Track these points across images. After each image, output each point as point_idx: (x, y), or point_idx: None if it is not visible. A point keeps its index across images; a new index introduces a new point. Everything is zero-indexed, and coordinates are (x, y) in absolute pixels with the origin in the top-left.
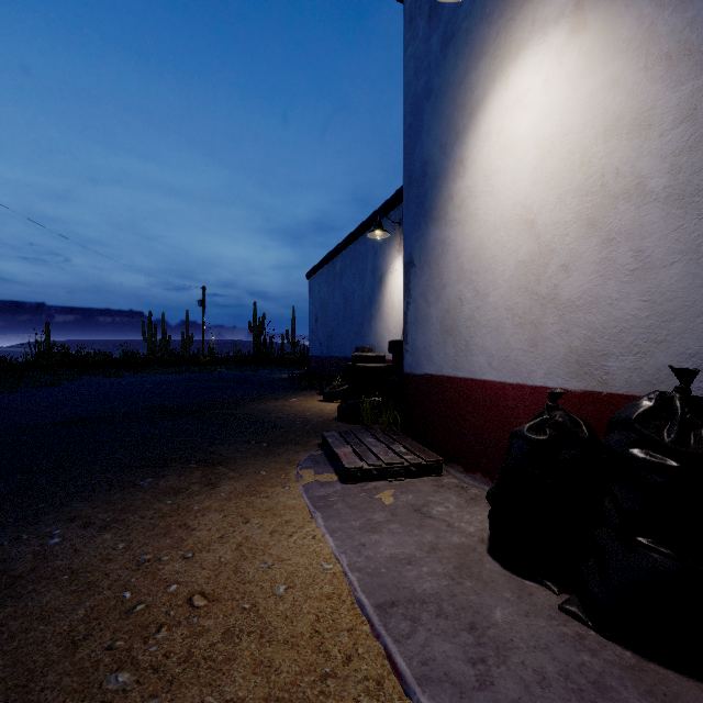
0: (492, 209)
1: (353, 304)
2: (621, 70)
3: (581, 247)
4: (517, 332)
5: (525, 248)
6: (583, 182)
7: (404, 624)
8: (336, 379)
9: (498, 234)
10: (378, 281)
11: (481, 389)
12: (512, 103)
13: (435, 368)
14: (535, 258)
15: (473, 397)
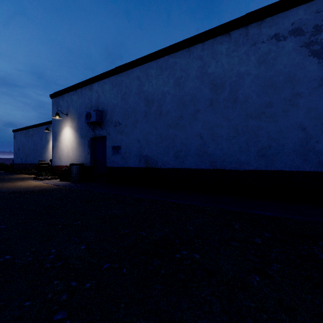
0: (64, 143)
1: (37, 146)
2: (73, 136)
3: (71, 151)
4: (66, 159)
5: (67, 150)
6: (71, 145)
7: (48, 183)
8: (31, 170)
9: (65, 147)
10: (47, 142)
11: (63, 167)
12: (66, 132)
13: (57, 164)
14: (68, 151)
15: (62, 168)
